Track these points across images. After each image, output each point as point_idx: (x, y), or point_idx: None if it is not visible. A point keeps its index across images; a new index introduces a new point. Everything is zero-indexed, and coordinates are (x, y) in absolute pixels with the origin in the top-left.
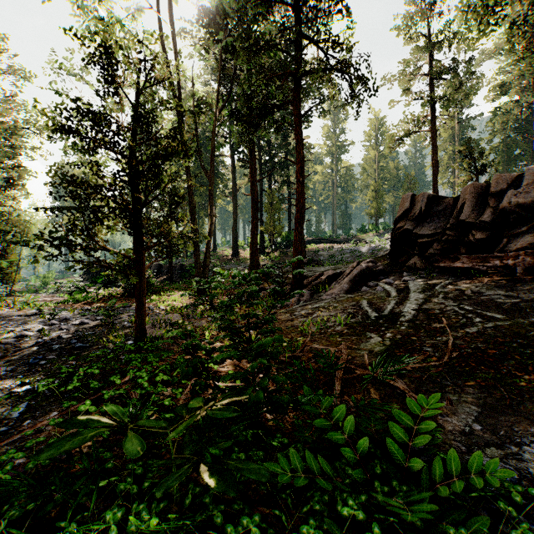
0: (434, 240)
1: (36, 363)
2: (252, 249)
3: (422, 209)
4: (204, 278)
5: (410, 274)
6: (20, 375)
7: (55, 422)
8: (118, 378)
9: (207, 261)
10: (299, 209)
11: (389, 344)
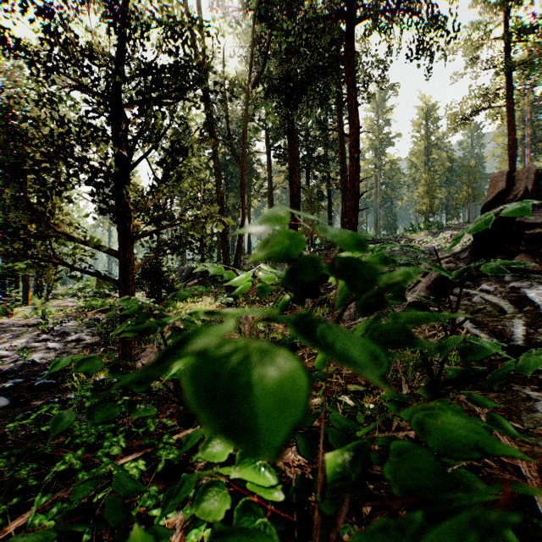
0: None
1: None
2: None
3: (528, 188)
4: None
5: (516, 278)
6: None
7: None
8: None
9: (238, 262)
10: (353, 193)
11: None
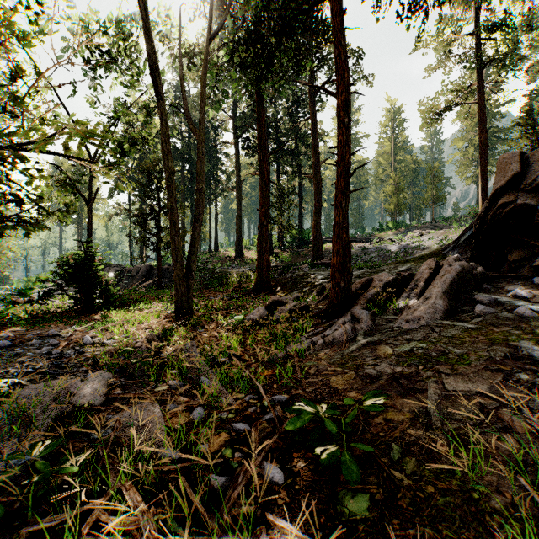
0: None
1: None
2: (260, 244)
3: None
4: (189, 285)
5: None
6: None
7: None
8: None
9: (193, 259)
10: (343, 169)
11: None
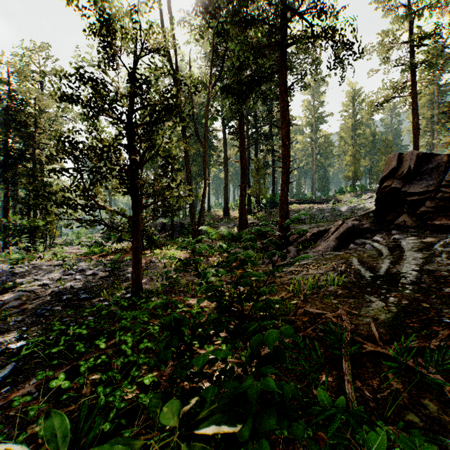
0: (425, 198)
1: (42, 314)
2: (241, 209)
3: (411, 167)
4: (199, 234)
5: (400, 232)
6: (24, 327)
7: (20, 402)
8: (103, 341)
9: (201, 220)
10: (285, 170)
11: (395, 311)
